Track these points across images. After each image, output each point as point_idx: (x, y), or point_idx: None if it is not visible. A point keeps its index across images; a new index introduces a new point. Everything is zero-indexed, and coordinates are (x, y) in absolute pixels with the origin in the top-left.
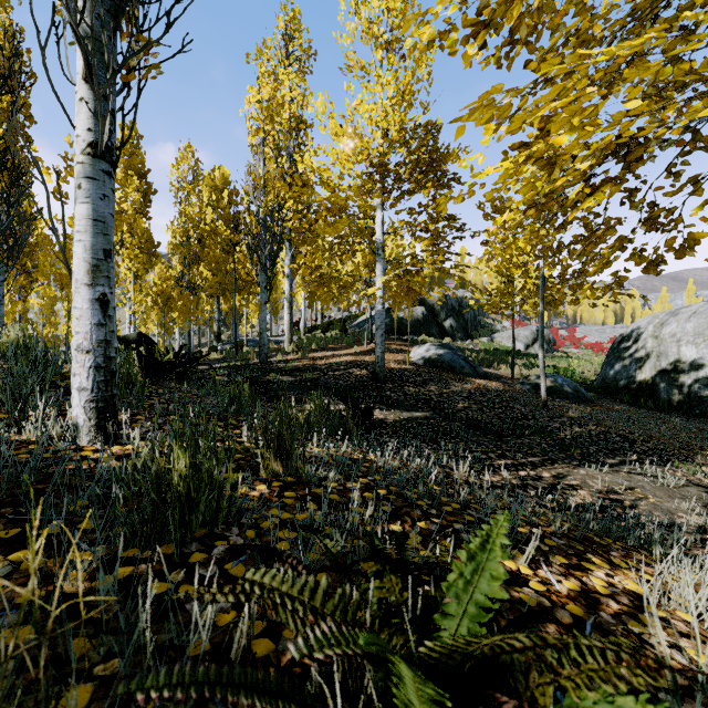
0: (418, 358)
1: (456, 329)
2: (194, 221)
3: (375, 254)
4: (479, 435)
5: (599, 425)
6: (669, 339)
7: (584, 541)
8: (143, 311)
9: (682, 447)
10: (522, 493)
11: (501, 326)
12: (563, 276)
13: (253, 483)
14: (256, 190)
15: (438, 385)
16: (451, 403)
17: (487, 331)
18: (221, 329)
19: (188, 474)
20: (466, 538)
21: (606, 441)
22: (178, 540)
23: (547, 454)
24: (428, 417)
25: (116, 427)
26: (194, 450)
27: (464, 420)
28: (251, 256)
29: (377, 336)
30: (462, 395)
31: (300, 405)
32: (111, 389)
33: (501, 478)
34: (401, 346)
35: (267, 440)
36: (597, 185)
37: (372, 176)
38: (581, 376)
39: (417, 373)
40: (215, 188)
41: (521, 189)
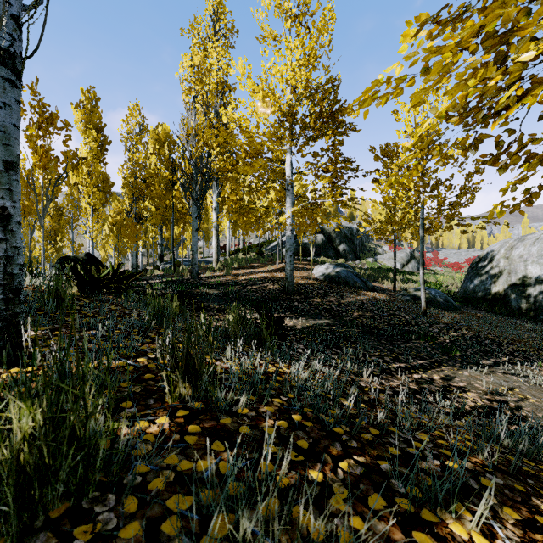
0: (320, 275)
1: (348, 252)
2: (140, 165)
3: (285, 190)
4: (374, 340)
5: (469, 330)
6: (518, 259)
7: (517, 474)
8: (103, 238)
9: (539, 348)
10: (422, 399)
11: (382, 250)
12: (440, 206)
13: (155, 414)
14: (188, 138)
15: (337, 297)
16: (348, 311)
17: (371, 253)
18: (165, 252)
19: (38, 434)
20: (397, 485)
21: (479, 344)
22: (9, 541)
23: (432, 356)
24: (330, 324)
25: (19, 347)
26: (48, 400)
27: (359, 327)
28: (185, 192)
29: (287, 257)
30: (357, 305)
31: (222, 314)
32: (12, 308)
33: (400, 382)
34: (305, 265)
35: (175, 362)
36: (528, 89)
37: (283, 124)
38: (446, 289)
39: (319, 287)
40: (158, 141)
41: (450, 90)
